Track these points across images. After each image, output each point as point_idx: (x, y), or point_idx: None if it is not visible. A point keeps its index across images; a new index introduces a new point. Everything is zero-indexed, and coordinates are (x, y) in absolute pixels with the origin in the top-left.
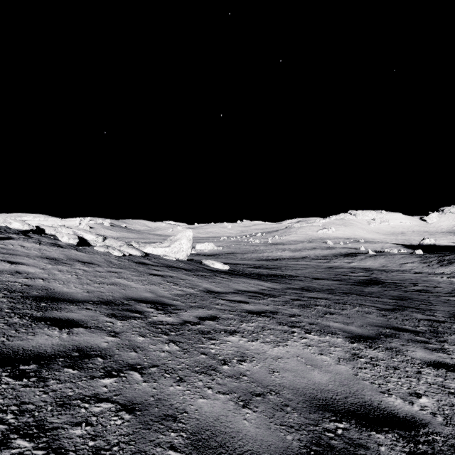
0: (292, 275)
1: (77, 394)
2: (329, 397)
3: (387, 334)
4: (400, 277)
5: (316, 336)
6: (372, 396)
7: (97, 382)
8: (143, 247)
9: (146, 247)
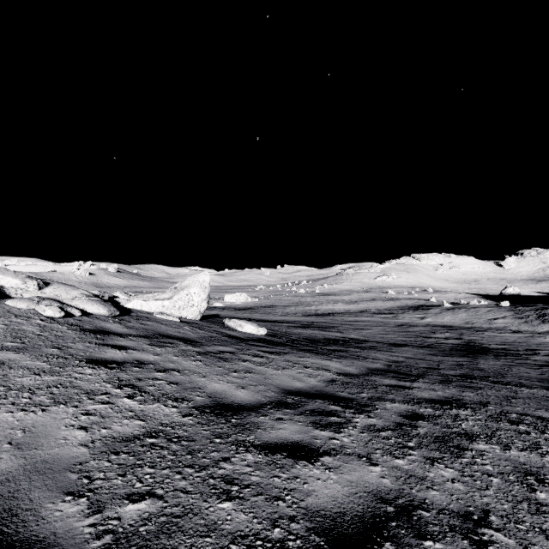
0: (358, 339)
1: None
2: None
3: None
4: (502, 339)
5: None
6: None
7: None
8: (131, 299)
9: (131, 300)
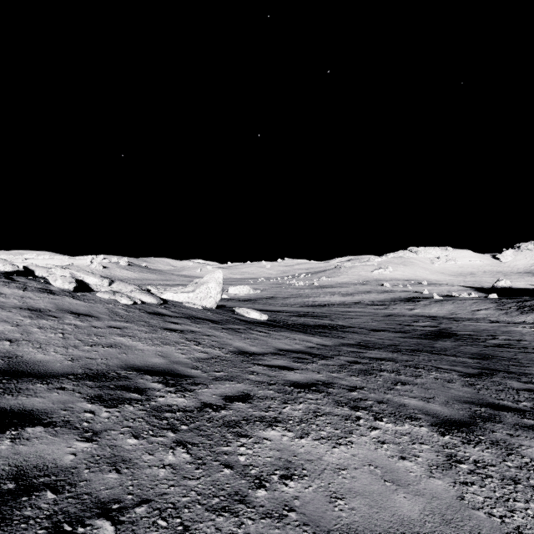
0: (344, 325)
1: None
2: None
3: (483, 416)
4: (474, 328)
5: (391, 425)
6: None
7: None
8: (162, 291)
9: (164, 292)
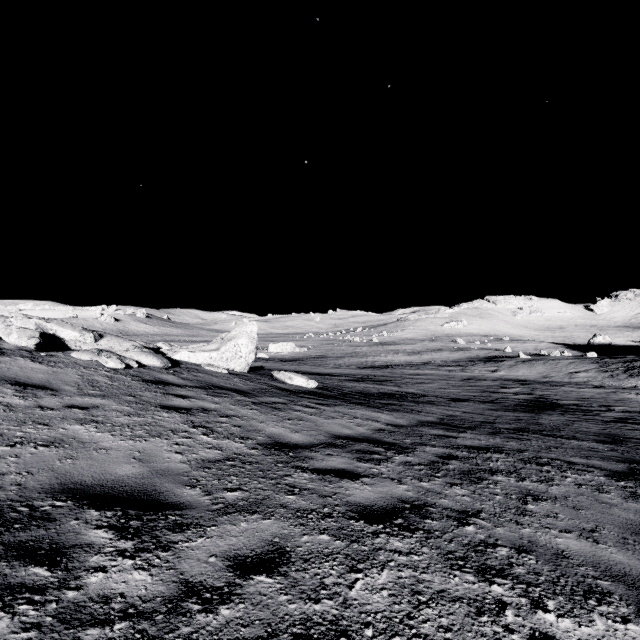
0: (416, 393)
1: None
2: None
3: None
4: (578, 395)
5: (569, 621)
6: None
7: None
8: (176, 350)
9: (178, 351)
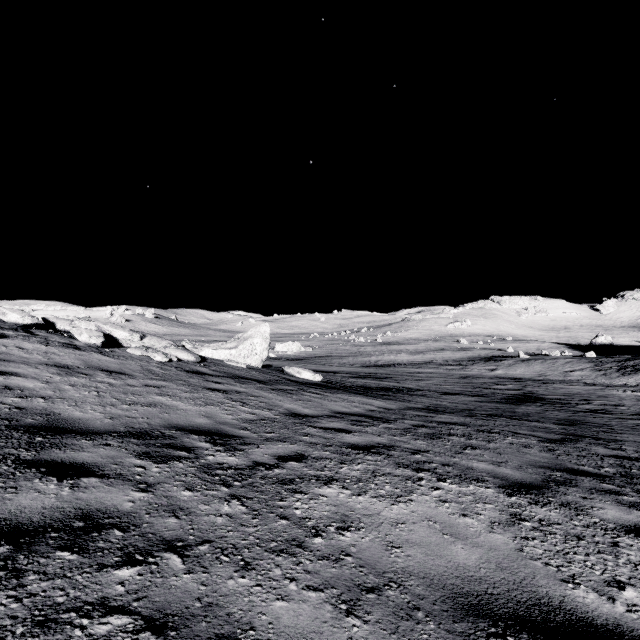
0: (412, 388)
1: (72, 599)
2: (482, 590)
3: (558, 480)
4: (566, 391)
5: (455, 485)
6: (550, 587)
7: (108, 575)
8: (200, 348)
9: (203, 349)
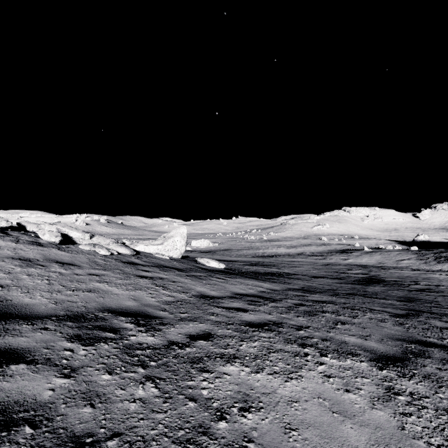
0: (290, 273)
1: None
2: None
3: (414, 352)
4: (399, 275)
5: (335, 360)
6: None
7: None
8: (135, 244)
9: (137, 245)
